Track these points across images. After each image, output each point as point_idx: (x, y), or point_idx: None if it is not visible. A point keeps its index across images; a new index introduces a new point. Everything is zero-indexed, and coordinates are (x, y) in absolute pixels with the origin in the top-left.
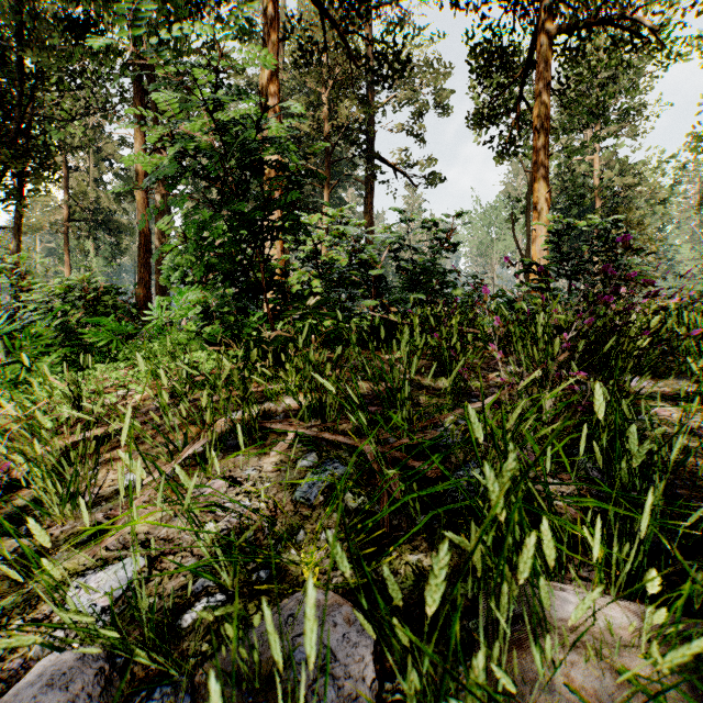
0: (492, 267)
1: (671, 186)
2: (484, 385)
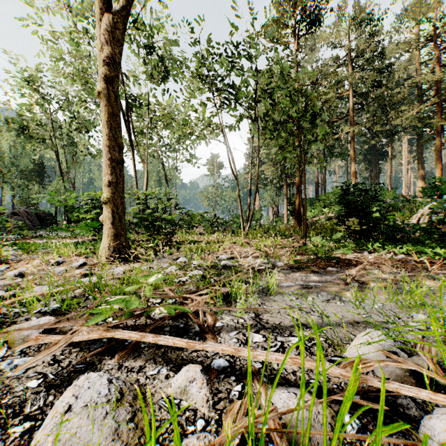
0: None
1: None
2: None
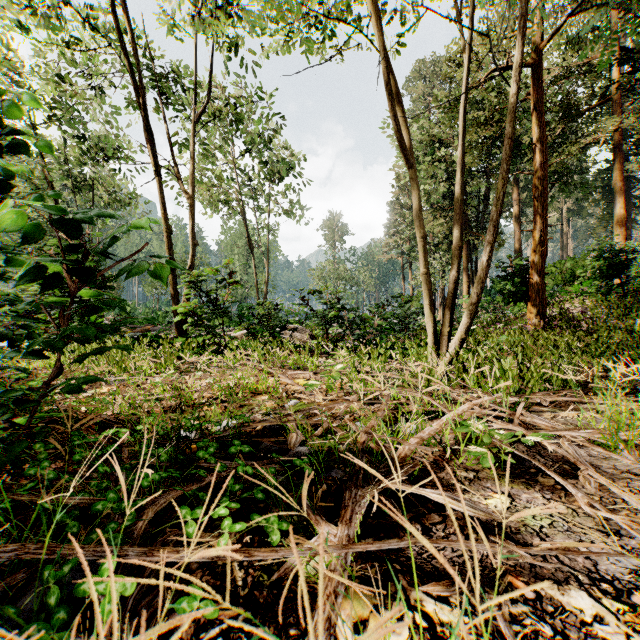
0: None
1: None
2: None
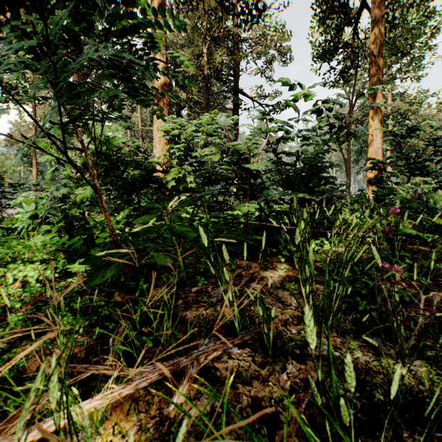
0: None
1: (439, 112)
2: None
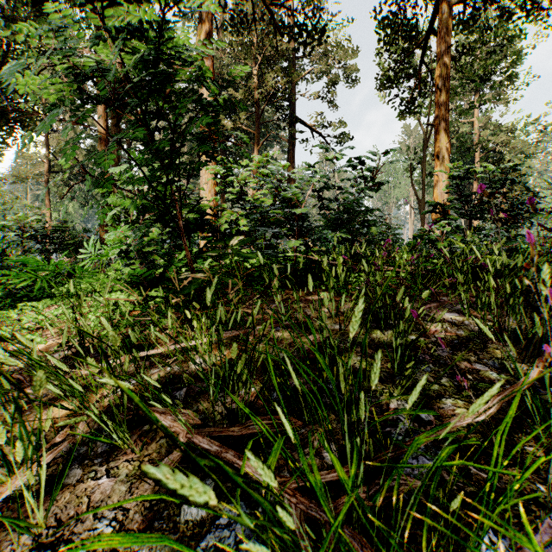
0: (390, 209)
1: (536, 143)
2: (429, 342)
